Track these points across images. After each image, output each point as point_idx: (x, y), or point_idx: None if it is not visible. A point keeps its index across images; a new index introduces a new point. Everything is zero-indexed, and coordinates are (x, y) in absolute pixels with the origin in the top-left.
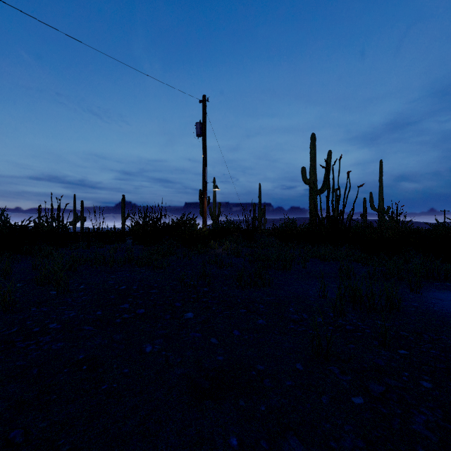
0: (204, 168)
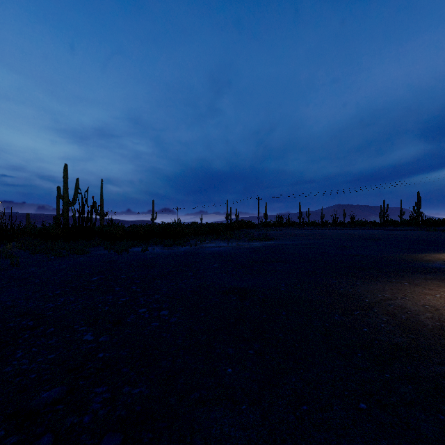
0: None
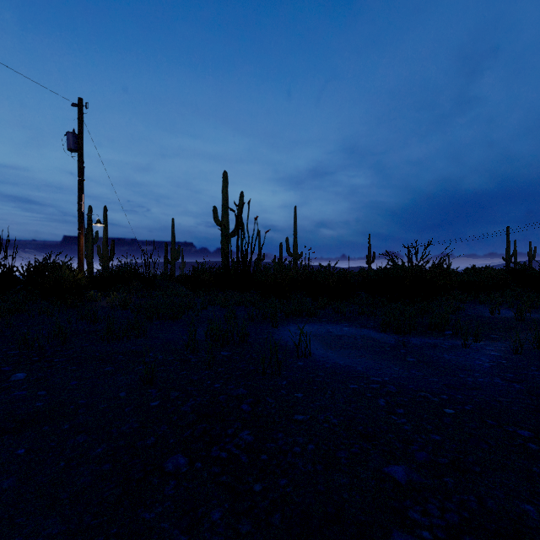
0: (79, 195)
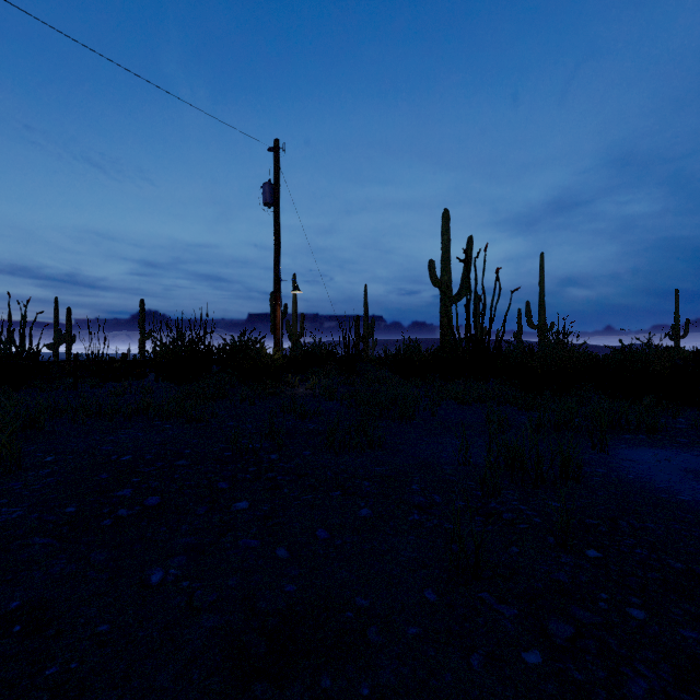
0: (276, 258)
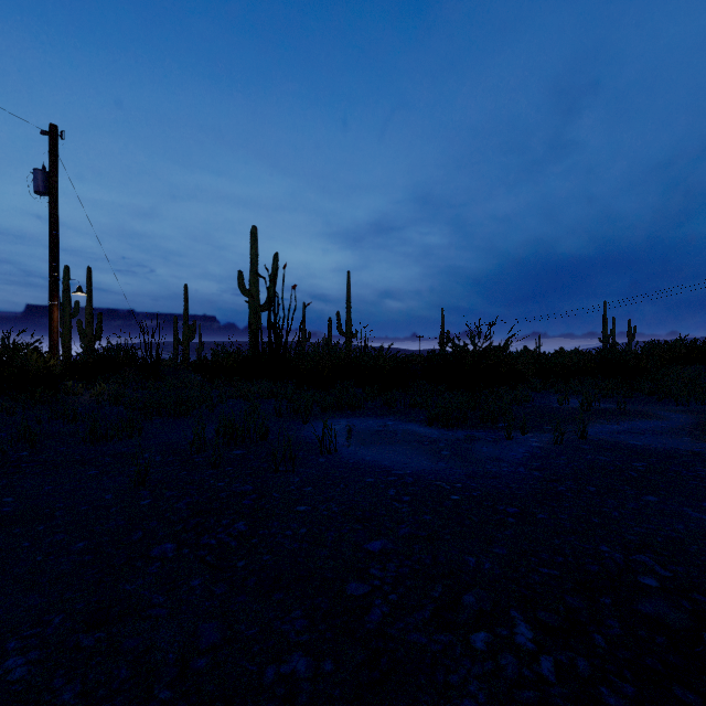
0: (52, 254)
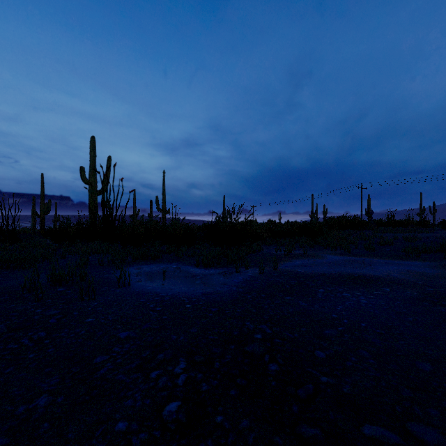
0: None
